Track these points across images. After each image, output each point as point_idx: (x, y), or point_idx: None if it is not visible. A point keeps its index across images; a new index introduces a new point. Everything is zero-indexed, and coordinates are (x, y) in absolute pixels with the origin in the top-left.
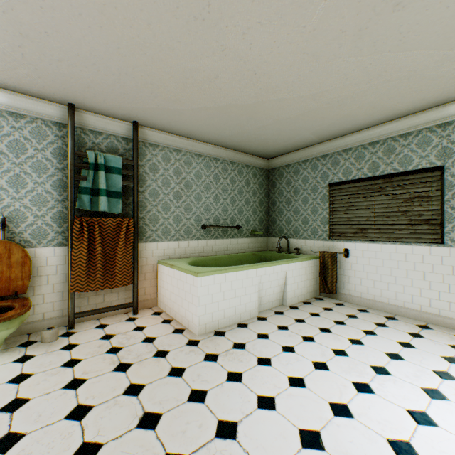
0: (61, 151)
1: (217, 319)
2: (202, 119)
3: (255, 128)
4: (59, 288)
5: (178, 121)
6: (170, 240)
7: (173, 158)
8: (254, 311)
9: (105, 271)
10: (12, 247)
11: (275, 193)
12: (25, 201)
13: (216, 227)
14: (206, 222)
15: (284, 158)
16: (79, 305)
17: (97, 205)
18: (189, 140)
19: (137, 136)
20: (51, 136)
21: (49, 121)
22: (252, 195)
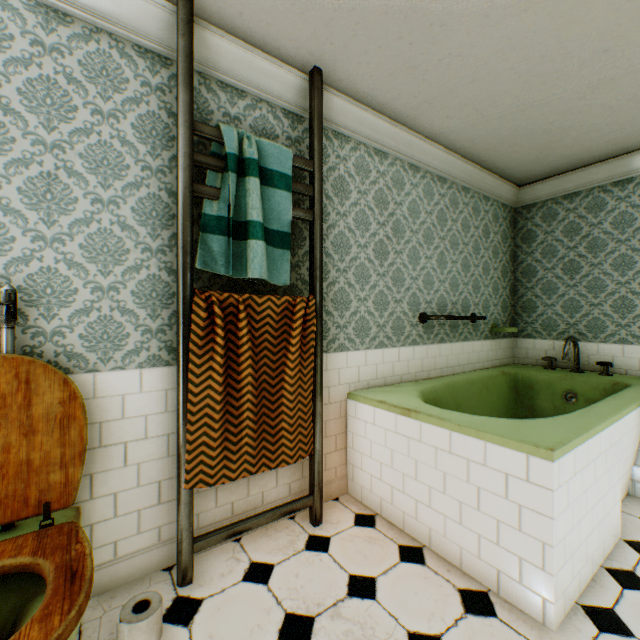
0: (155, 125)
1: (577, 569)
2: (482, 57)
3: (583, 87)
4: (150, 473)
5: (418, 64)
6: (369, 347)
7: (374, 170)
8: (616, 525)
9: (258, 428)
10: (34, 375)
11: (533, 251)
12: (69, 248)
13: (450, 318)
14: (426, 309)
15: (561, 180)
16: (195, 510)
17: (242, 263)
18: (405, 131)
19: (320, 105)
20: (132, 82)
21: (127, 42)
22: (491, 257)
